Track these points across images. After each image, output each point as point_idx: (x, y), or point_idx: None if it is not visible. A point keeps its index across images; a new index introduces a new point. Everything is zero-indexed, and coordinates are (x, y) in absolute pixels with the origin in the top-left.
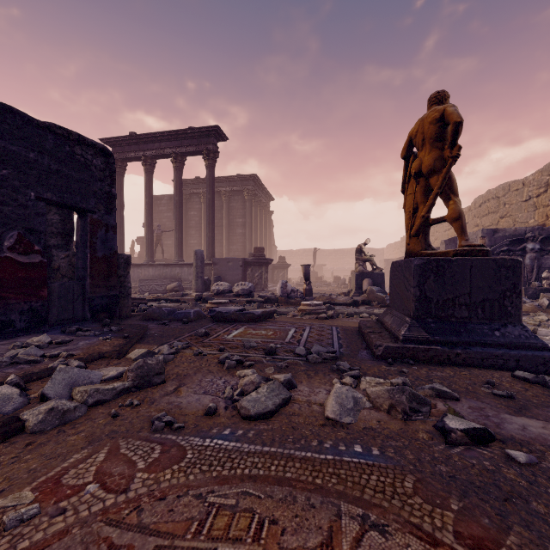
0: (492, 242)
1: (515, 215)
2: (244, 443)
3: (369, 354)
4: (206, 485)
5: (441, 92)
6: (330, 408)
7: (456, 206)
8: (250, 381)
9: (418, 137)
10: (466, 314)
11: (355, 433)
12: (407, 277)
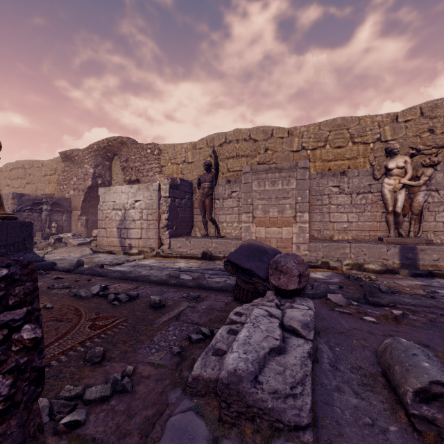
0: (21, 203)
1: (37, 184)
2: None
3: None
4: None
5: None
6: None
7: None
8: None
9: None
10: (4, 251)
11: None
12: None
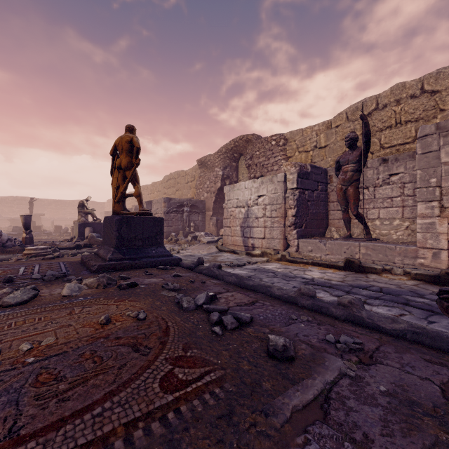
0: (169, 206)
1: (182, 190)
2: (15, 311)
3: (89, 272)
4: (3, 321)
5: (132, 126)
6: (65, 292)
7: (138, 189)
8: (3, 293)
9: (120, 146)
10: (141, 244)
11: (80, 296)
12: (112, 226)
